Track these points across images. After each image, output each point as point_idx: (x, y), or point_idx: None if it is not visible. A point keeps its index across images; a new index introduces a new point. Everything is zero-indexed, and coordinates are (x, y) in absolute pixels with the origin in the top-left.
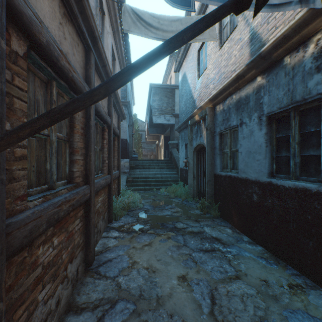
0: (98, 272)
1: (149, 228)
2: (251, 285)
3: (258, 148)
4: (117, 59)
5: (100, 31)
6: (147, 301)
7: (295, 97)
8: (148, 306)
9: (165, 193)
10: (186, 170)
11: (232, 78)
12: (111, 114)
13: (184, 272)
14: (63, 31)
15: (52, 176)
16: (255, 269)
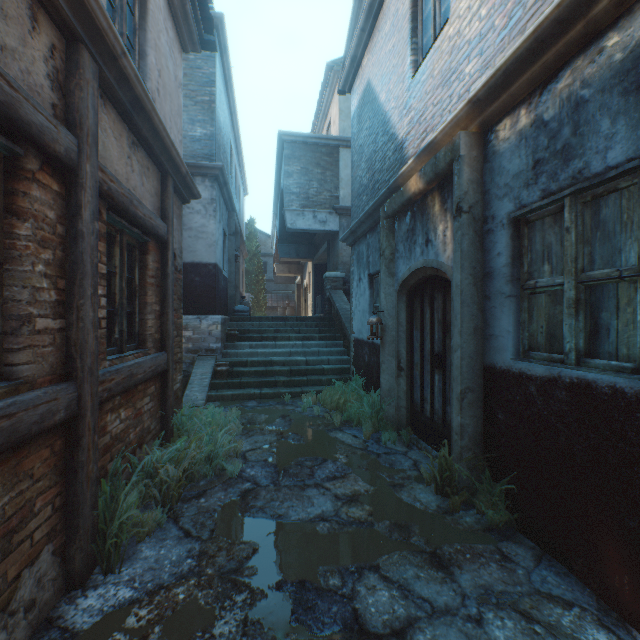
0: None
1: (237, 638)
2: None
3: None
4: None
5: None
6: None
7: None
8: None
9: (314, 411)
10: (372, 345)
11: None
12: (84, 120)
13: None
14: None
15: None
16: None
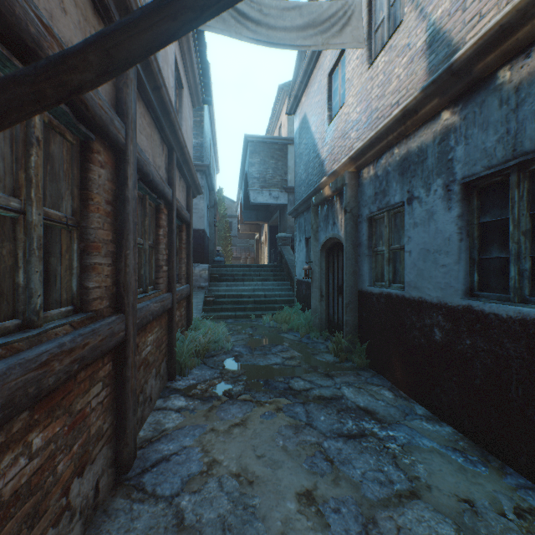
0: (140, 486)
1: (243, 390)
2: (442, 510)
3: (444, 244)
4: (186, 87)
5: None
6: None
7: (521, 144)
8: None
9: (271, 324)
10: (307, 283)
11: (393, 116)
12: (174, 182)
13: (310, 483)
14: None
15: (30, 300)
16: (446, 475)
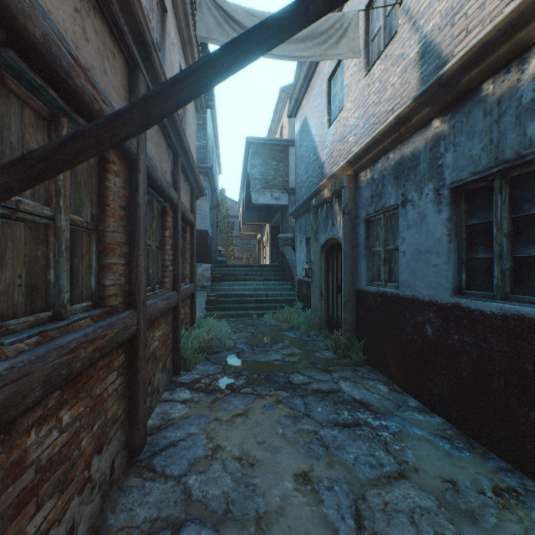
0: (151, 467)
1: (245, 384)
2: (427, 489)
3: (434, 245)
4: None
5: (159, 40)
6: (238, 522)
7: (502, 153)
8: (240, 533)
9: (272, 323)
10: (308, 283)
11: (388, 123)
12: (179, 186)
13: (307, 466)
14: (82, 26)
15: (59, 295)
16: (433, 459)
